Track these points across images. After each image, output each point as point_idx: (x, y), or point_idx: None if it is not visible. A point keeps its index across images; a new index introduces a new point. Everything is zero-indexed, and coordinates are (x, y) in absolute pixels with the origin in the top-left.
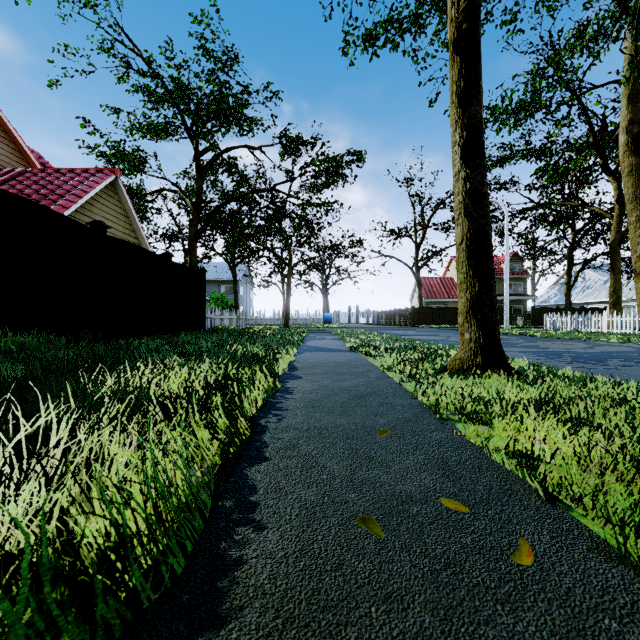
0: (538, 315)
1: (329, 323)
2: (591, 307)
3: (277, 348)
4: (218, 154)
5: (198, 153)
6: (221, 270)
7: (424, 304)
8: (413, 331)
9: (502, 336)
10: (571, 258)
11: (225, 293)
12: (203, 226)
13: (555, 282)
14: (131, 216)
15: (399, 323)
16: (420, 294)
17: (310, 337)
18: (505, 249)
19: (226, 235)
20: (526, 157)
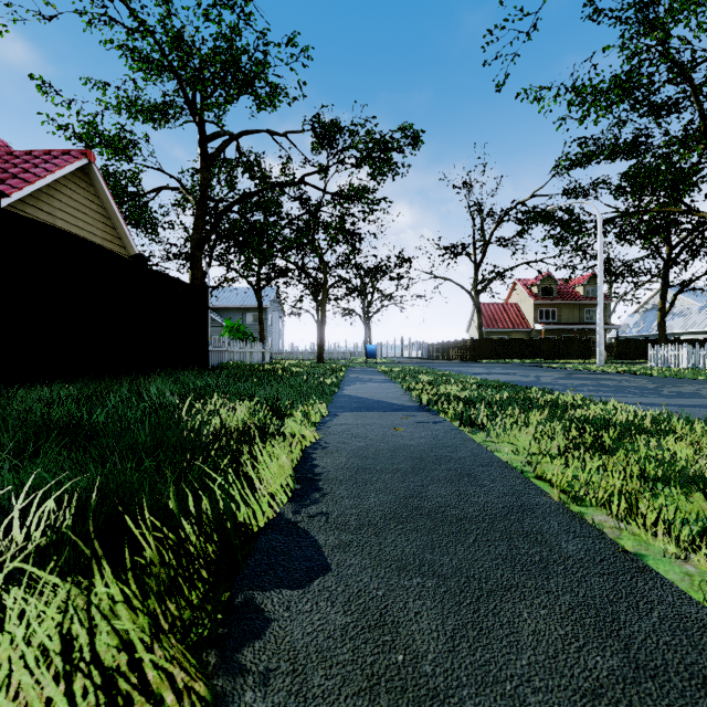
0: (623, 348)
1: (373, 357)
2: (688, 338)
3: (292, 404)
4: (230, 138)
5: (204, 137)
6: (246, 296)
7: (484, 335)
8: (479, 368)
9: (607, 375)
10: (666, 278)
11: (251, 322)
12: (209, 231)
13: (637, 309)
14: (114, 217)
15: (454, 357)
16: (480, 323)
17: (350, 378)
18: (598, 263)
19: (243, 246)
20: (615, 153)
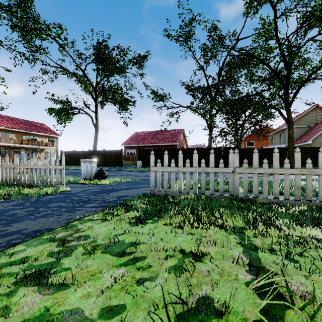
0: None
1: None
2: None
3: None
4: None
5: None
6: None
7: None
8: None
9: None
10: None
11: None
12: None
13: None
14: None
15: None
16: None
17: None
18: None
19: None
20: None
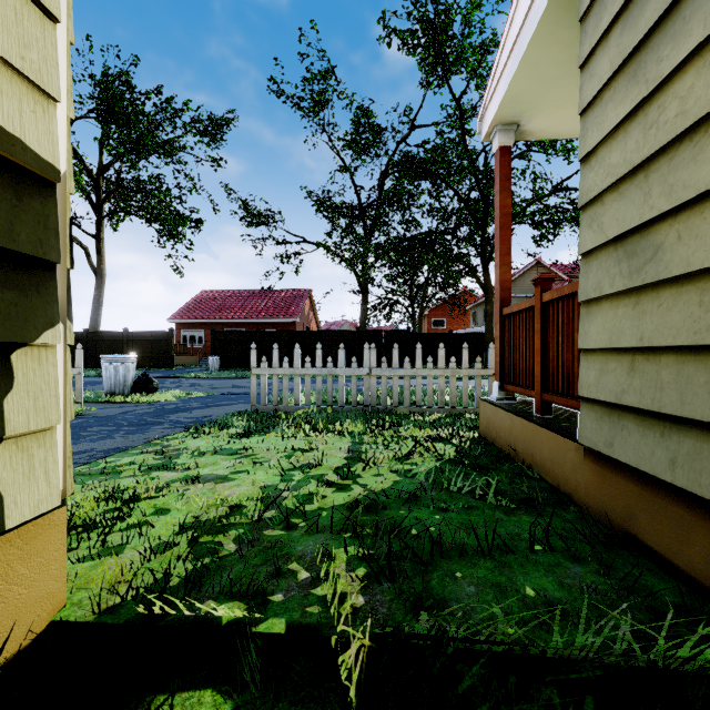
0: None
1: None
2: None
3: None
4: None
5: None
6: None
7: None
8: None
9: None
10: None
11: None
12: None
13: None
14: None
15: None
16: None
17: None
18: None
19: None
20: None
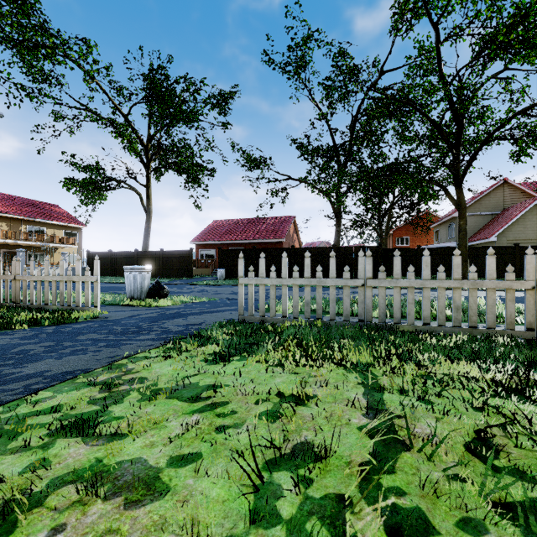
0: None
1: None
2: None
3: None
4: None
5: None
6: None
7: None
8: None
9: None
10: None
11: None
12: None
13: None
14: None
15: None
16: None
17: None
18: None
19: None
20: None
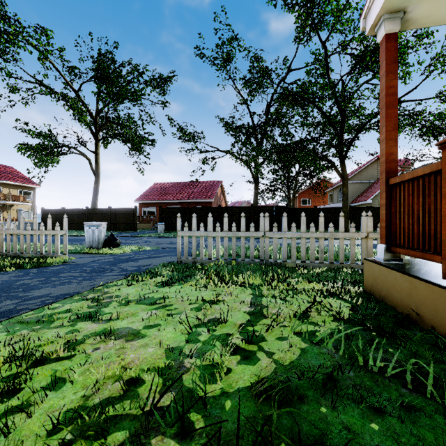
0: None
1: None
2: None
3: None
4: None
5: None
6: None
7: None
8: None
9: None
10: None
11: None
12: None
13: None
14: None
15: None
16: None
17: None
18: None
19: None
20: None
